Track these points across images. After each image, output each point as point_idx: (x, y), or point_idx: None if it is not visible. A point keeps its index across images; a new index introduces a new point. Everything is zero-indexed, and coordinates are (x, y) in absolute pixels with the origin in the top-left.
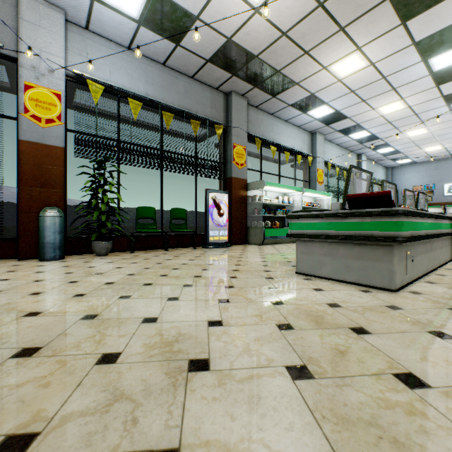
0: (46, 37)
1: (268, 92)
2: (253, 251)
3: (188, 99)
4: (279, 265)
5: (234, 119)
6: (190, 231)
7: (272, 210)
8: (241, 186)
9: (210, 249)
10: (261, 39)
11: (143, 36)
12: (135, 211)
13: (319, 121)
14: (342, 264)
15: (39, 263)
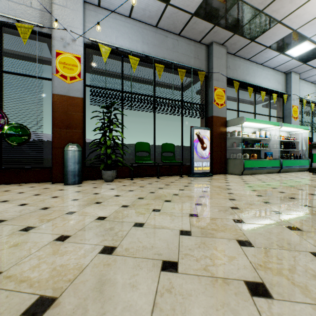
0: (70, 14)
1: (247, 37)
2: (237, 181)
3: (175, 53)
4: (284, 204)
5: (215, 66)
6: (178, 162)
7: (250, 143)
8: (220, 124)
9: (194, 178)
10: None
11: (139, 2)
12: (134, 146)
13: (296, 59)
14: None
15: (61, 187)
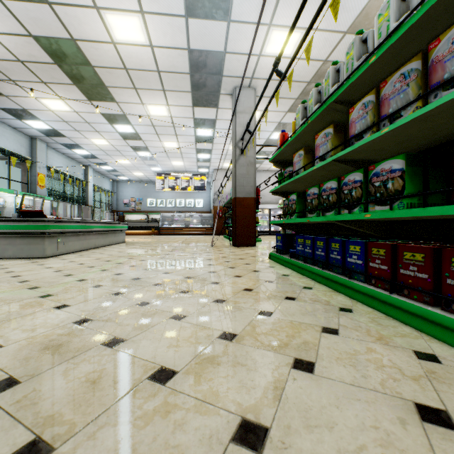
0: None
1: None
2: None
3: None
4: None
5: None
6: None
7: None
8: None
9: None
10: None
11: None
12: None
13: (38, 130)
14: (20, 248)
15: None
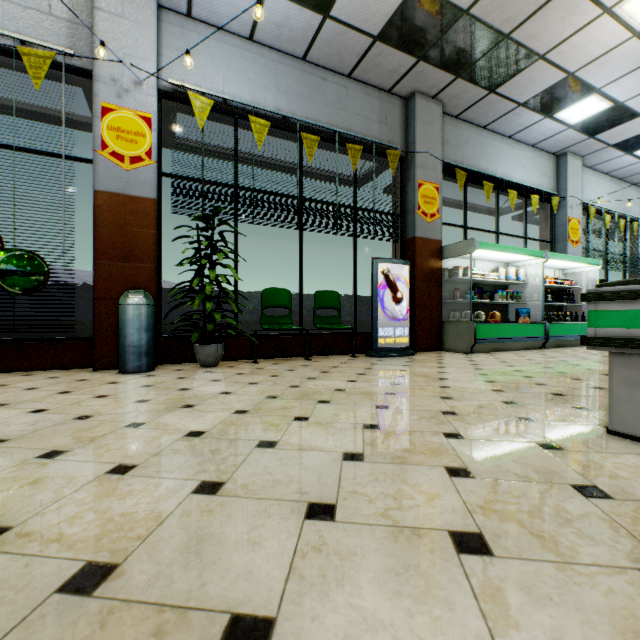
0: (131, 32)
1: (480, 85)
2: (461, 364)
3: (342, 112)
4: (542, 405)
5: (419, 139)
6: (346, 328)
7: (487, 291)
8: (430, 252)
9: (379, 359)
10: None
11: (270, 11)
12: (260, 296)
13: (576, 129)
14: None
15: (114, 378)
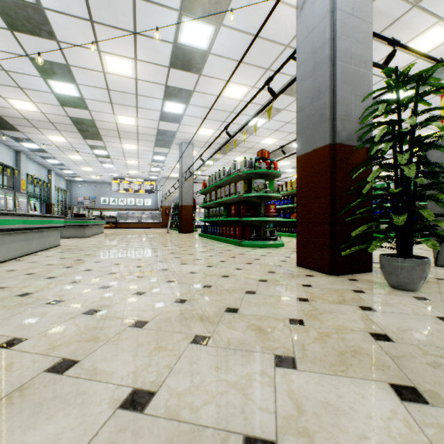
0: None
1: None
2: None
3: None
4: None
5: None
6: None
7: None
8: None
9: None
10: (10, 114)
11: None
12: None
13: (27, 148)
14: (72, 233)
15: None
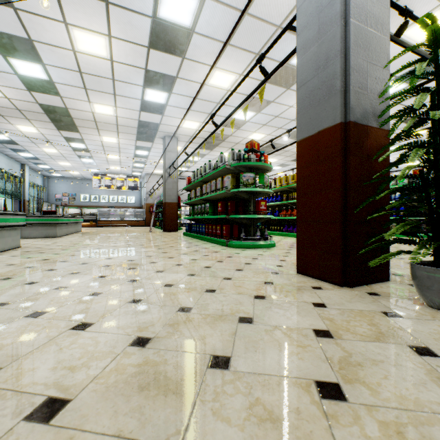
0: None
1: None
2: None
3: None
4: None
5: None
6: None
7: None
8: None
9: None
10: None
11: None
12: None
13: None
14: (41, 232)
15: None
